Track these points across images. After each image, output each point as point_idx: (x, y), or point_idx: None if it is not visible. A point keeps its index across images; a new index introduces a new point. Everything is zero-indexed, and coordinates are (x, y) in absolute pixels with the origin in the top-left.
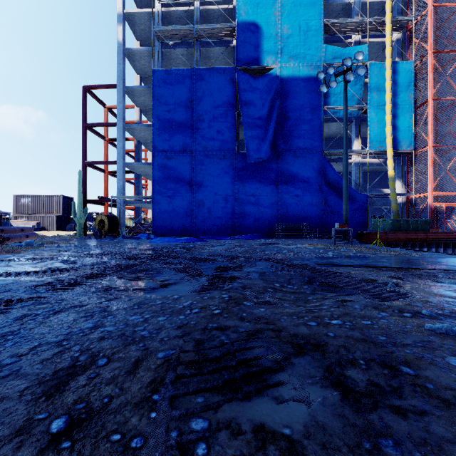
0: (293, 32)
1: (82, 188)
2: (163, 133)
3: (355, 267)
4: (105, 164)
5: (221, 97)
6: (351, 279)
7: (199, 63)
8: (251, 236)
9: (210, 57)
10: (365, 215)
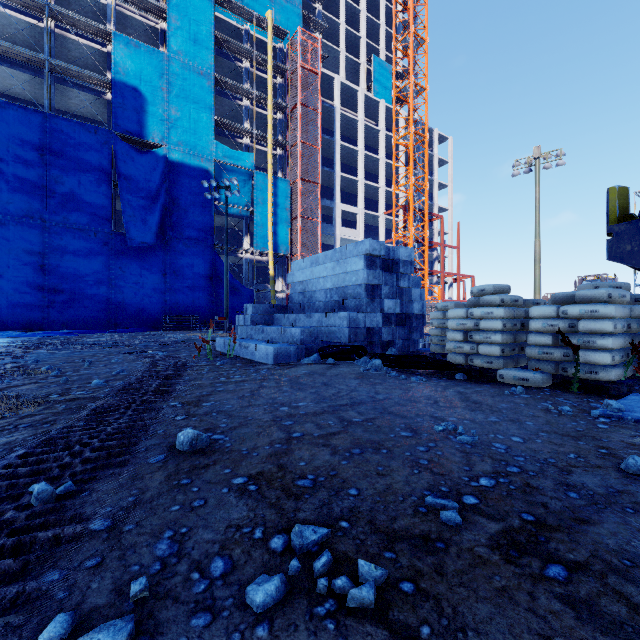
0: (183, 116)
1: None
2: None
3: None
4: None
5: (92, 162)
6: (192, 343)
7: (53, 103)
8: (133, 328)
9: (71, 97)
10: None
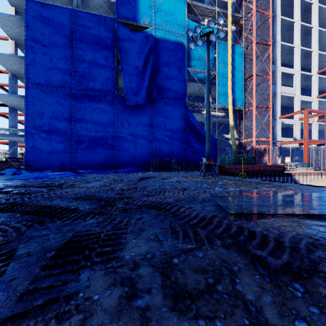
0: (164, 2)
1: None
2: (38, 66)
3: (282, 215)
4: None
5: (102, 43)
6: None
7: (79, 8)
8: (129, 169)
9: (91, 7)
10: (215, 153)
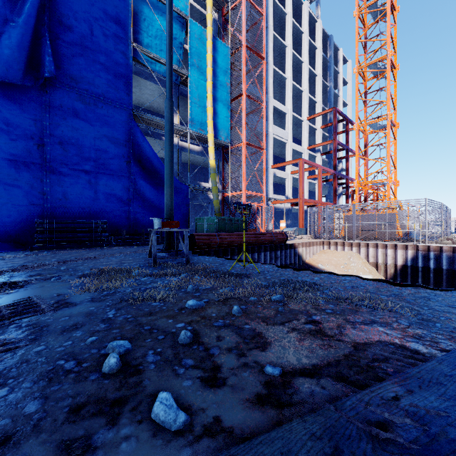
0: None
1: None
2: None
3: None
4: None
5: None
6: None
7: None
8: None
9: None
10: (187, 212)
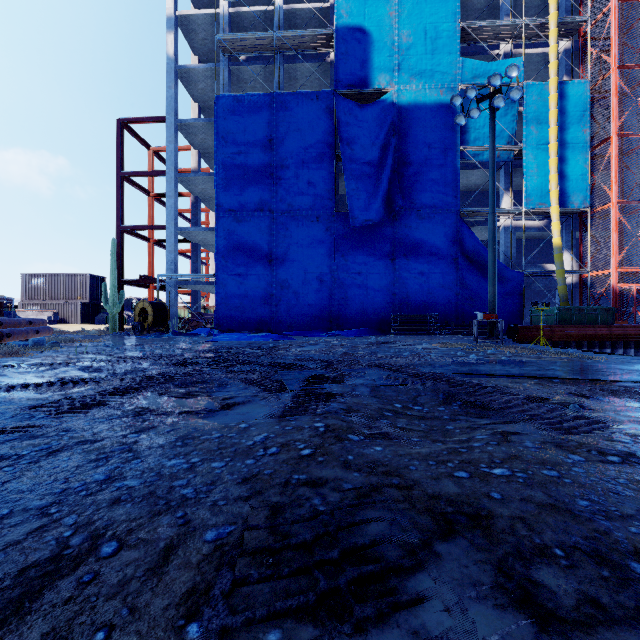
0: (416, 40)
1: (116, 263)
2: (231, 185)
3: (513, 378)
4: (149, 229)
5: (314, 134)
6: (511, 397)
7: (281, 86)
8: (356, 331)
9: (298, 77)
10: (520, 302)
